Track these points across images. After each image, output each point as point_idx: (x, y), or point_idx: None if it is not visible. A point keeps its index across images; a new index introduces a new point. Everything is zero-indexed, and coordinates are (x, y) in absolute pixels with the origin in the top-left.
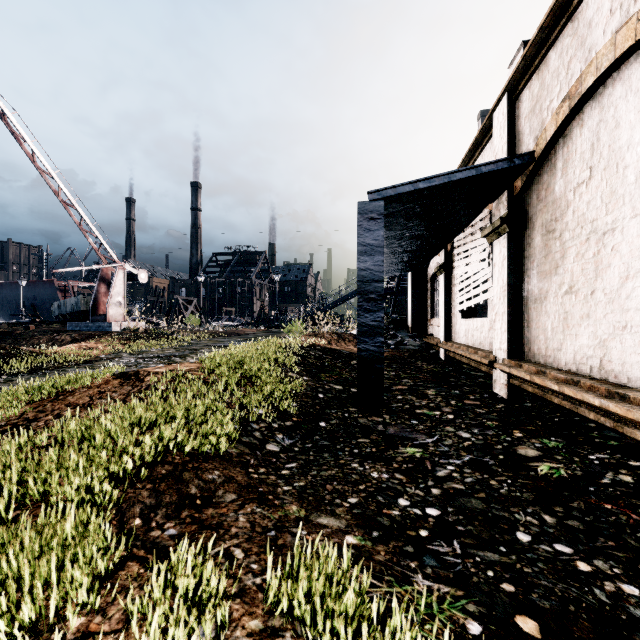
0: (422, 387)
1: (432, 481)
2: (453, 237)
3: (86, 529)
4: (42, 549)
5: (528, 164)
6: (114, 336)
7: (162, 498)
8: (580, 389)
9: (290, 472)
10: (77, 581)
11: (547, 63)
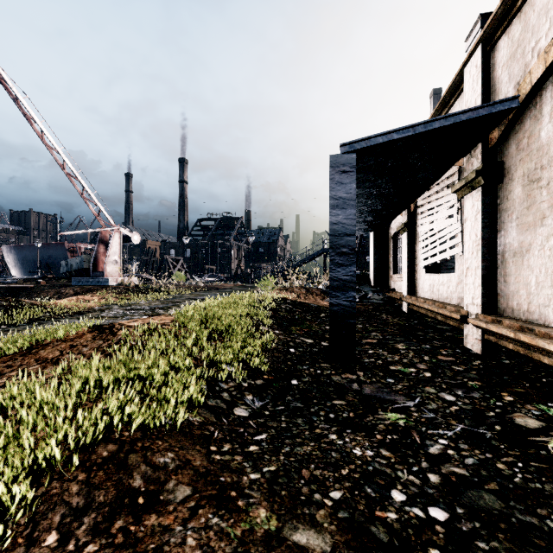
0: (391, 341)
1: (426, 461)
2: (418, 196)
3: None
4: None
5: (510, 110)
6: (109, 290)
7: (94, 497)
8: None
9: (259, 449)
10: None
11: (532, 2)
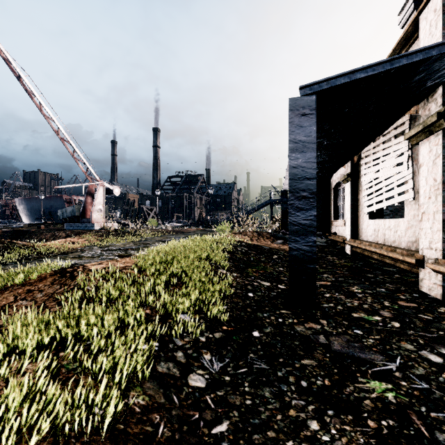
0: (345, 283)
1: None
2: (363, 147)
3: None
4: None
5: None
6: (92, 233)
7: None
8: None
9: None
10: None
11: None
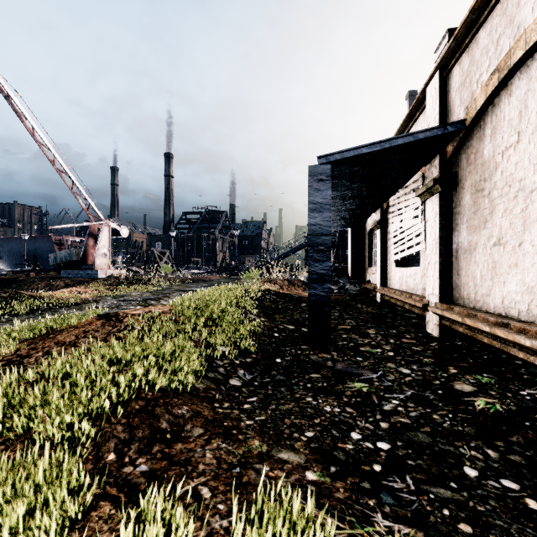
0: (363, 327)
1: (380, 415)
2: (389, 197)
3: (62, 467)
4: (17, 490)
5: (459, 131)
6: (100, 282)
7: (135, 433)
8: (510, 331)
9: (251, 406)
10: (47, 527)
11: (477, 41)
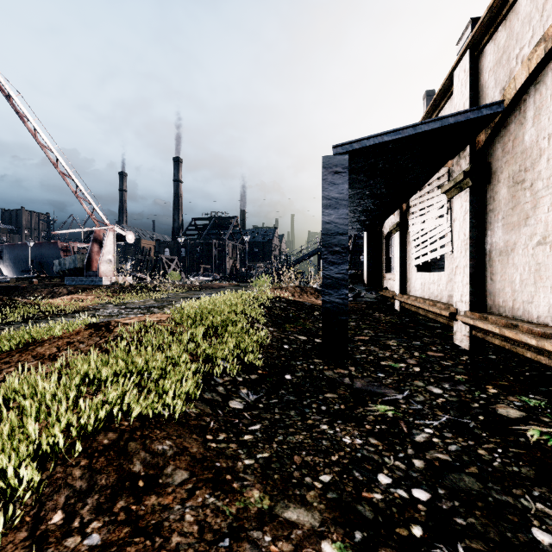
0: (383, 338)
1: (412, 449)
2: (409, 196)
3: None
4: None
5: (496, 114)
6: (103, 289)
7: (97, 480)
8: None
9: (253, 438)
10: None
11: (516, 11)
